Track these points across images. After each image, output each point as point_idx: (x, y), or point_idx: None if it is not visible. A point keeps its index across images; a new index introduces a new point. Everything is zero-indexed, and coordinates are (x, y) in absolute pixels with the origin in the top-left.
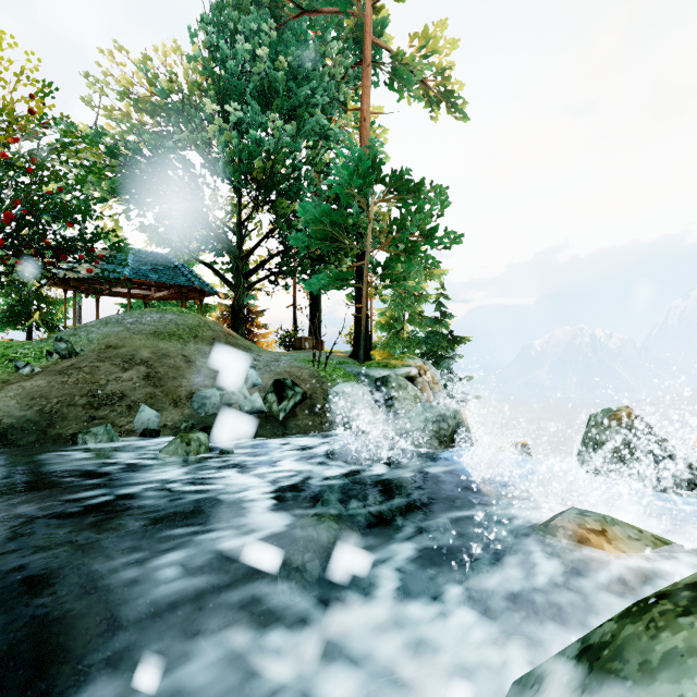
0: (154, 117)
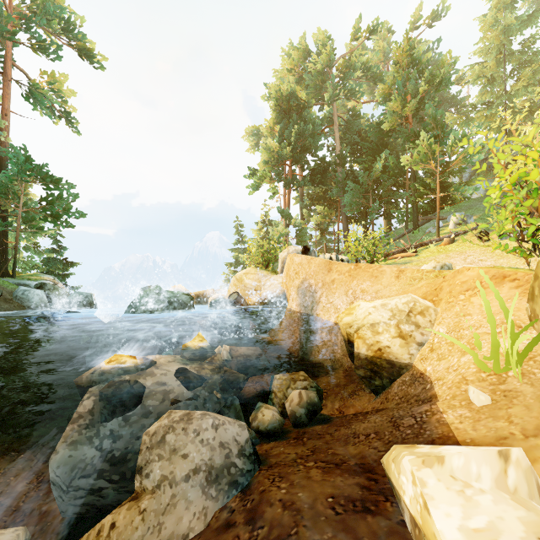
0: None
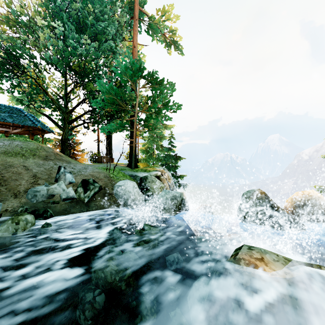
0: (10, 27)
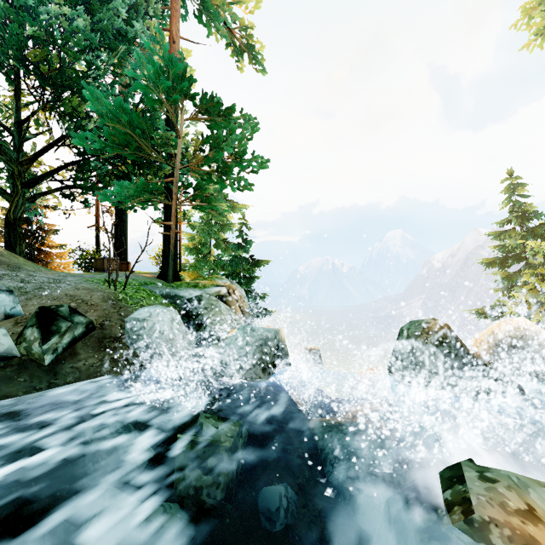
0: None
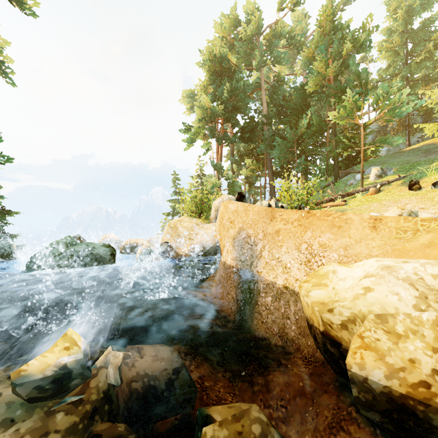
0: None
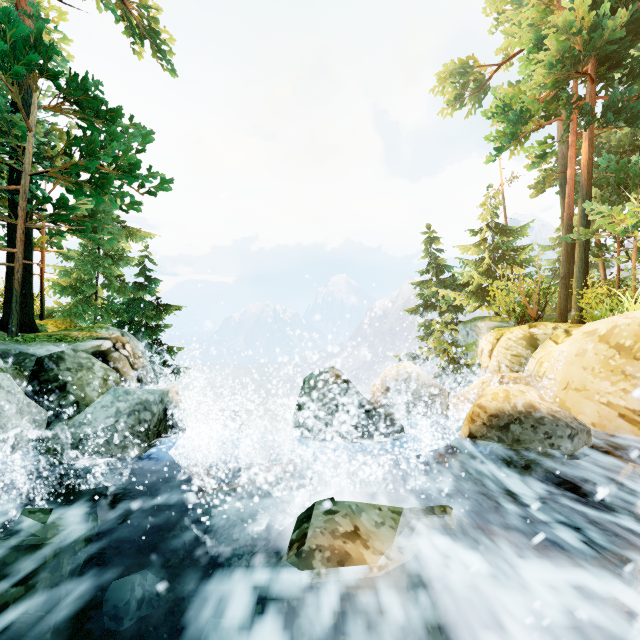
0: None
